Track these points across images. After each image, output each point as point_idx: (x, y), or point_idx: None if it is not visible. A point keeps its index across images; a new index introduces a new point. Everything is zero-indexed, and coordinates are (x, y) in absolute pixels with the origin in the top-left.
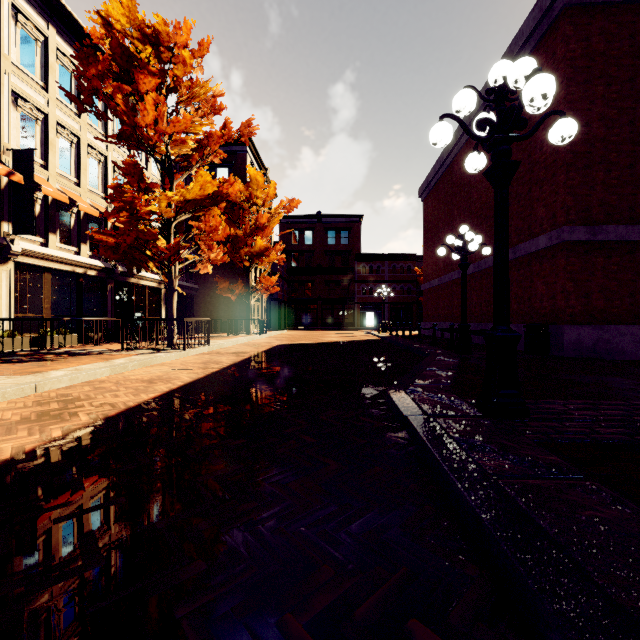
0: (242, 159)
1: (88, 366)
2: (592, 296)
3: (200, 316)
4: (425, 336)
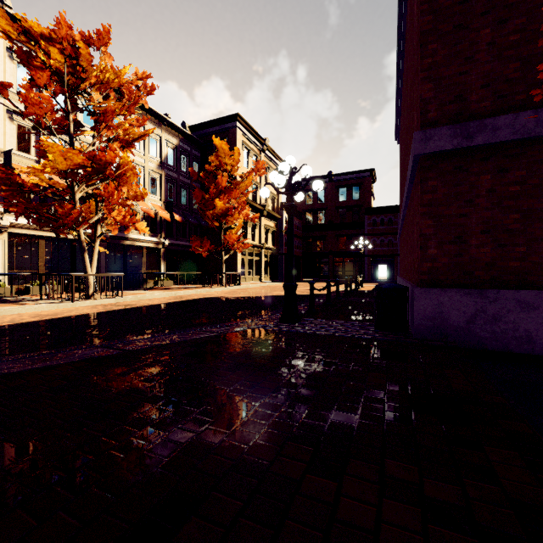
0: (232, 133)
1: None
2: (469, 240)
3: (203, 270)
4: None
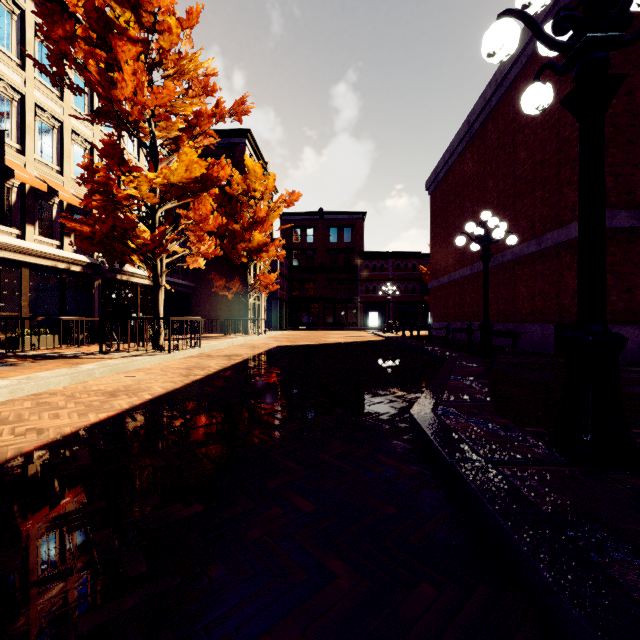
0: (240, 151)
1: (45, 373)
2: (636, 291)
3: (197, 315)
4: (434, 337)
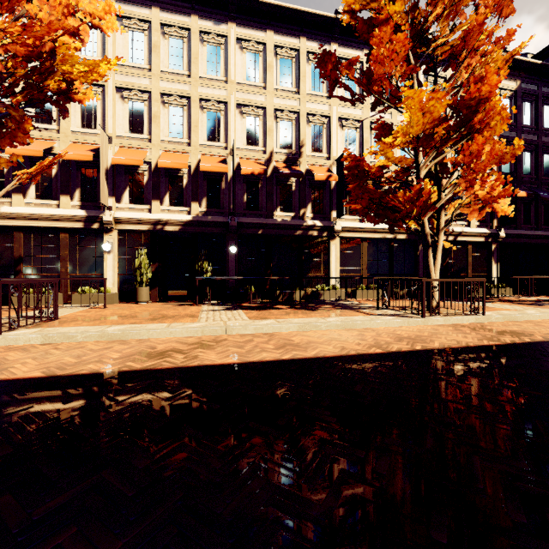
0: None
1: (298, 320)
2: None
3: None
4: None
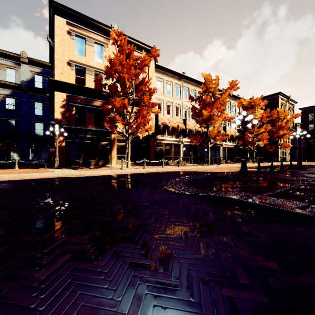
0: (276, 100)
1: None
2: None
3: (259, 156)
4: None
